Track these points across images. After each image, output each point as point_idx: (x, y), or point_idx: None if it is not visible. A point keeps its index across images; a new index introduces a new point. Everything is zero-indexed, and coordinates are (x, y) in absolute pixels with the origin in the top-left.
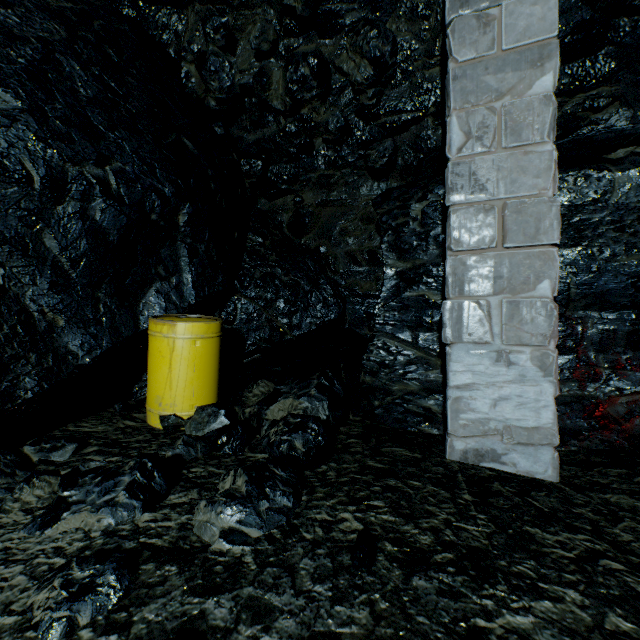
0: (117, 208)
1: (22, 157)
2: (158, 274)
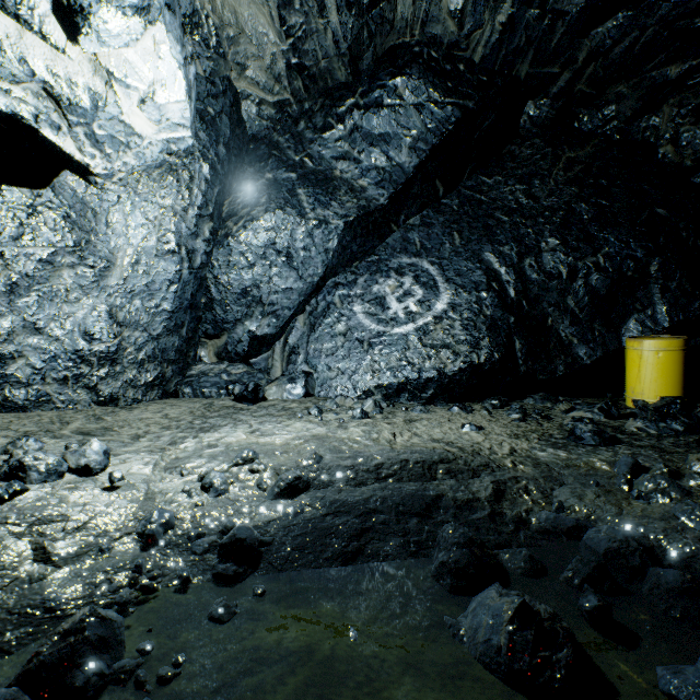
0: (604, 275)
1: (558, 266)
2: (635, 309)
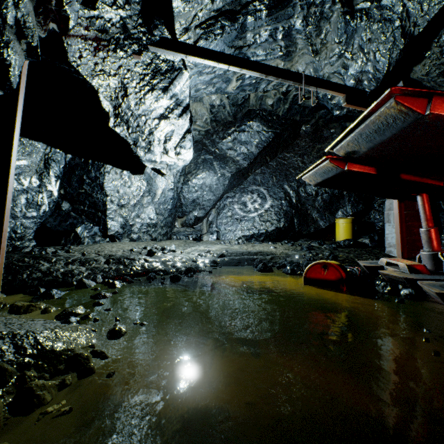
0: (328, 195)
1: (311, 191)
2: (340, 207)
